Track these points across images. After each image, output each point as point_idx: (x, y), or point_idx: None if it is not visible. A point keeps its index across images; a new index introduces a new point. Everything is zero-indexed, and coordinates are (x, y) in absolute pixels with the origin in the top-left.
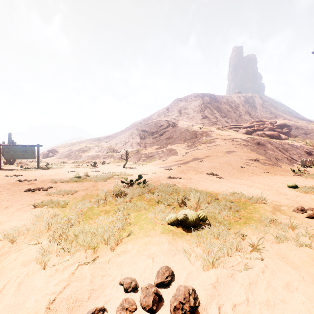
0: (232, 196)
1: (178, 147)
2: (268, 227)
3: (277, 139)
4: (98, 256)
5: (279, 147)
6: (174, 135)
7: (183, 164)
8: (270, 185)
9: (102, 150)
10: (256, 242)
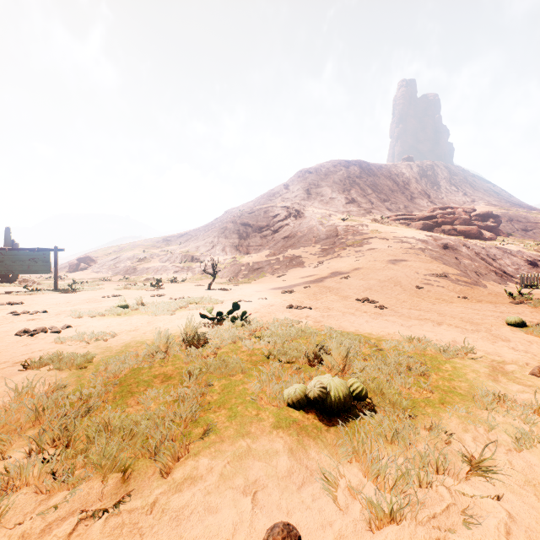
0: (408, 344)
1: (306, 254)
2: (492, 411)
3: (477, 238)
4: (130, 494)
5: (481, 253)
6: (298, 231)
7: (314, 282)
8: (473, 321)
9: (173, 259)
10: (475, 450)
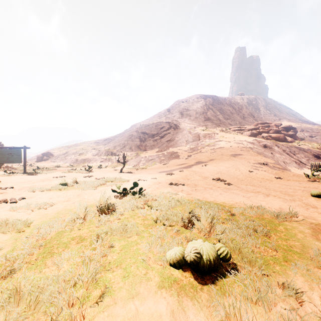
0: (250, 210)
1: (180, 150)
2: None
3: (283, 141)
4: None
5: (286, 150)
6: (175, 137)
7: (185, 168)
8: (289, 193)
9: (100, 153)
10: None
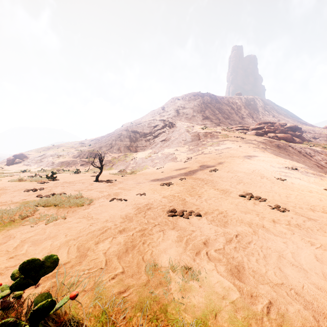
0: None
1: (178, 151)
2: None
3: (291, 142)
4: None
5: (301, 151)
6: (171, 136)
7: (187, 174)
8: None
9: (82, 155)
10: None
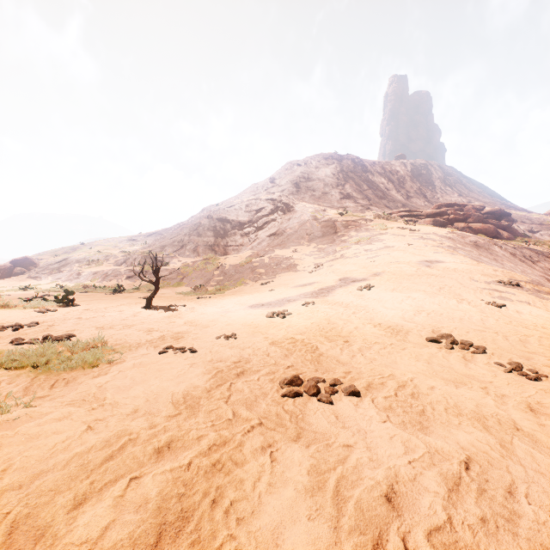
0: None
1: (298, 254)
2: None
3: (495, 238)
4: None
5: (516, 253)
6: (287, 228)
7: (318, 294)
8: None
9: (130, 261)
10: None
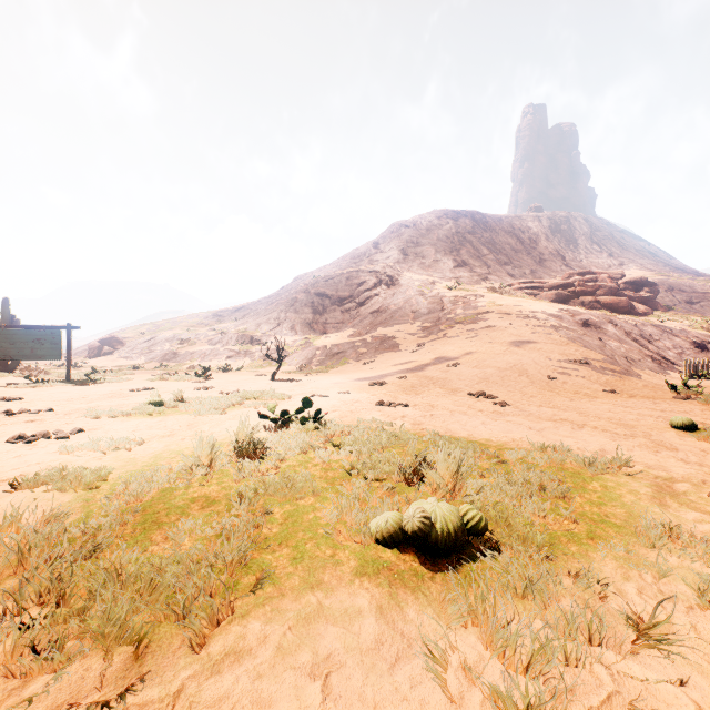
0: (540, 454)
1: (401, 333)
2: (661, 550)
3: (628, 313)
4: (144, 679)
5: (633, 332)
6: (391, 304)
7: (412, 371)
8: (626, 422)
9: (226, 340)
10: (641, 607)
